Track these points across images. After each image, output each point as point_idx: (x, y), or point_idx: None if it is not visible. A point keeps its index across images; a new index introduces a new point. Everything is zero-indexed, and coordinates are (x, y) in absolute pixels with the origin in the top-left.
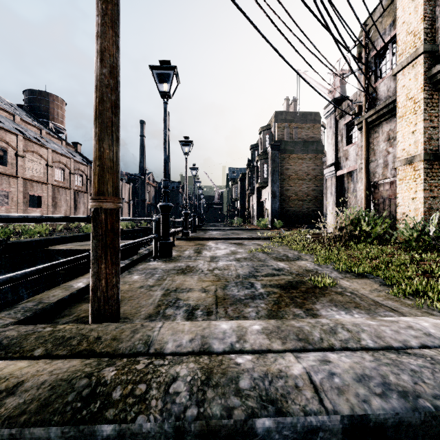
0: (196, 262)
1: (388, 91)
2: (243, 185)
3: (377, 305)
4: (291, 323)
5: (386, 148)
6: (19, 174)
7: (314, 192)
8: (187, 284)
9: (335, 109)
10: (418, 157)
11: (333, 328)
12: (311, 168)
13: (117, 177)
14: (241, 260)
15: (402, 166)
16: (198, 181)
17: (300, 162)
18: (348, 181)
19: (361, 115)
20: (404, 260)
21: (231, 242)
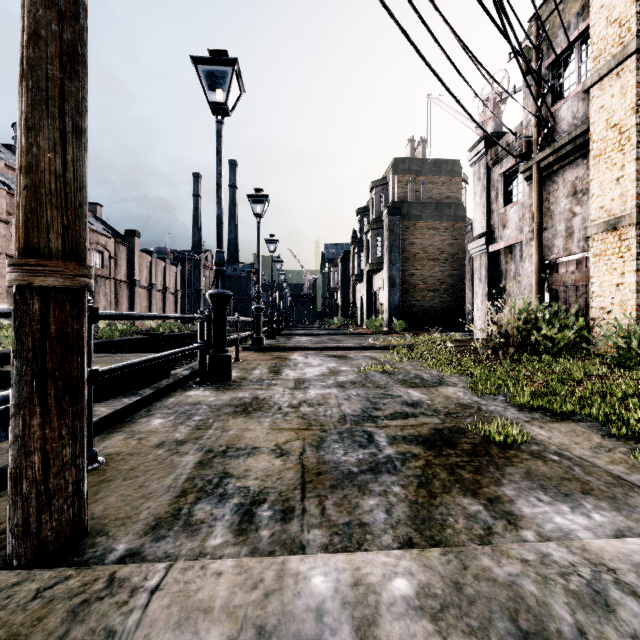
0: (270, 390)
1: (574, 118)
2: (345, 269)
3: (623, 486)
4: (482, 565)
5: (569, 207)
6: (1, 248)
7: (451, 278)
8: (249, 437)
9: (486, 151)
10: (627, 218)
11: (597, 588)
12: (446, 242)
13: (75, 216)
14: (347, 387)
15: (599, 234)
16: (278, 262)
17: (431, 234)
18: (506, 261)
19: (529, 158)
20: (634, 388)
21: (329, 354)
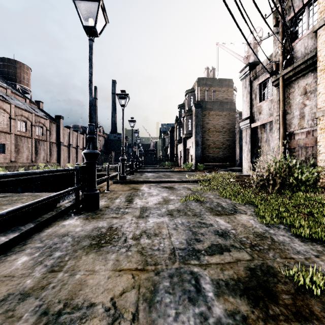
0: (122, 218)
1: (306, 49)
2: (172, 136)
3: None
4: None
5: (302, 101)
6: None
7: (228, 141)
8: (90, 284)
9: (249, 72)
10: None
11: None
12: (225, 122)
13: None
14: (174, 215)
15: (324, 116)
16: (136, 132)
17: (217, 118)
18: (261, 132)
19: (277, 73)
20: None
21: (163, 185)
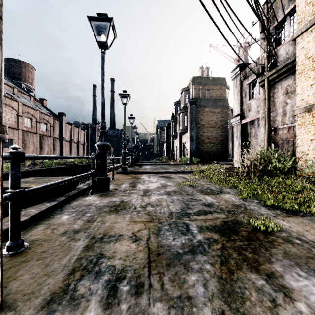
0: (130, 196)
1: (287, 54)
2: (168, 132)
3: None
4: None
5: (284, 100)
6: None
7: (221, 136)
8: (117, 227)
9: (240, 72)
10: None
11: None
12: (219, 119)
13: None
14: (171, 194)
15: (301, 114)
16: (135, 128)
17: (211, 114)
18: (250, 128)
19: (263, 75)
20: None
21: (161, 175)
